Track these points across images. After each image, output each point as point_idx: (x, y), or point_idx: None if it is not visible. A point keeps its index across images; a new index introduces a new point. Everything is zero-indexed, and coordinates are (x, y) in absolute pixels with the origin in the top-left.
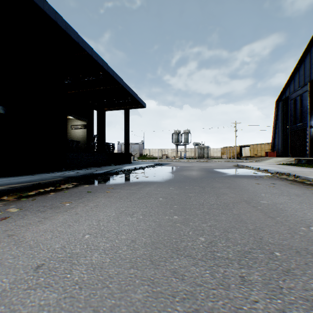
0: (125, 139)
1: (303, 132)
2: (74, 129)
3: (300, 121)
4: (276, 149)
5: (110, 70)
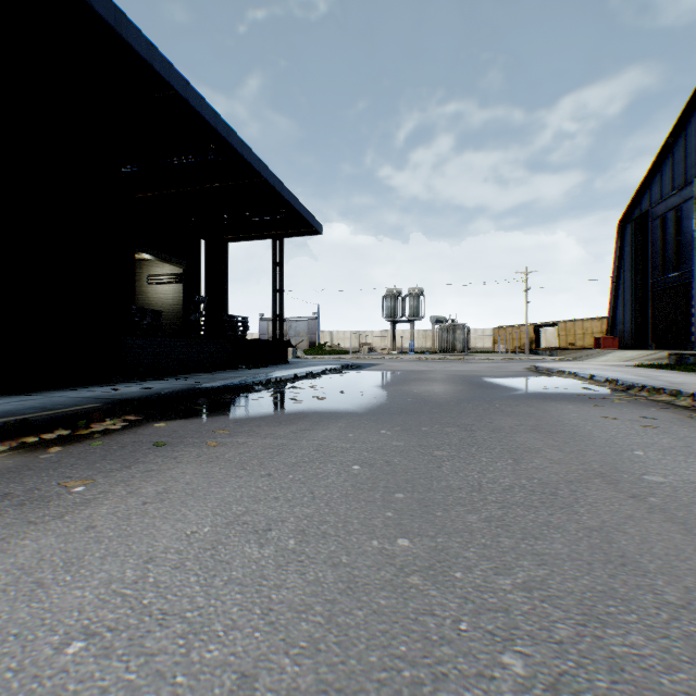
0: (274, 308)
1: (683, 293)
2: (154, 284)
3: (675, 267)
4: (619, 332)
5: (234, 140)
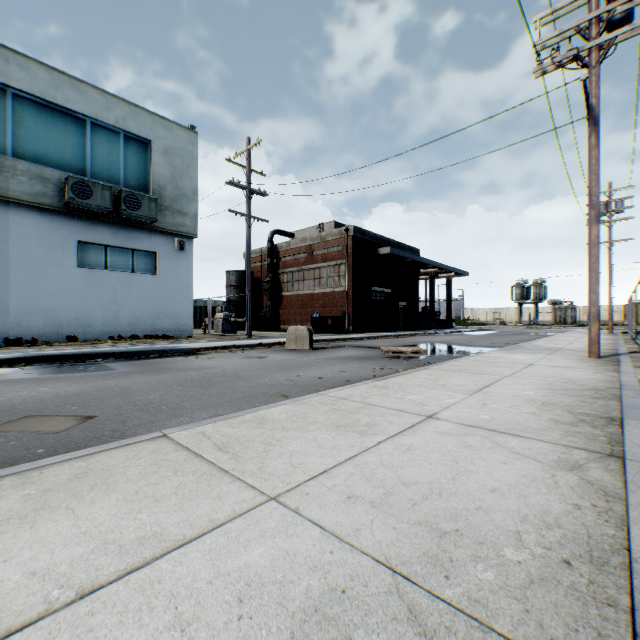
0: (447, 306)
1: None
2: None
3: None
4: None
5: (443, 266)
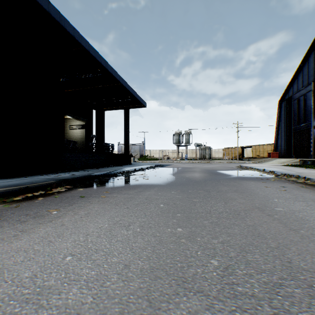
0: (125, 140)
1: (307, 133)
2: (72, 129)
3: (304, 121)
4: (279, 150)
5: (108, 67)
